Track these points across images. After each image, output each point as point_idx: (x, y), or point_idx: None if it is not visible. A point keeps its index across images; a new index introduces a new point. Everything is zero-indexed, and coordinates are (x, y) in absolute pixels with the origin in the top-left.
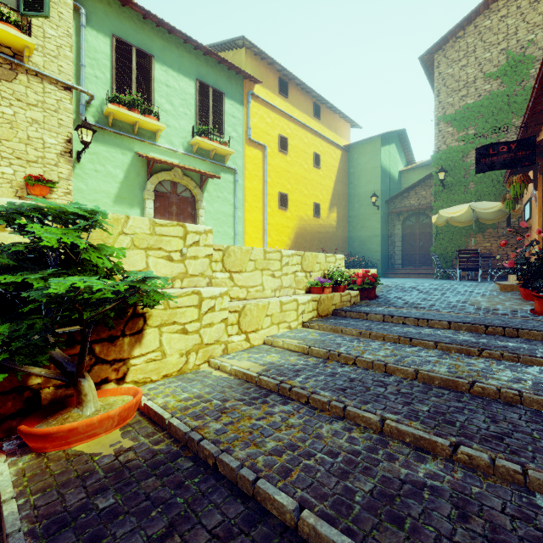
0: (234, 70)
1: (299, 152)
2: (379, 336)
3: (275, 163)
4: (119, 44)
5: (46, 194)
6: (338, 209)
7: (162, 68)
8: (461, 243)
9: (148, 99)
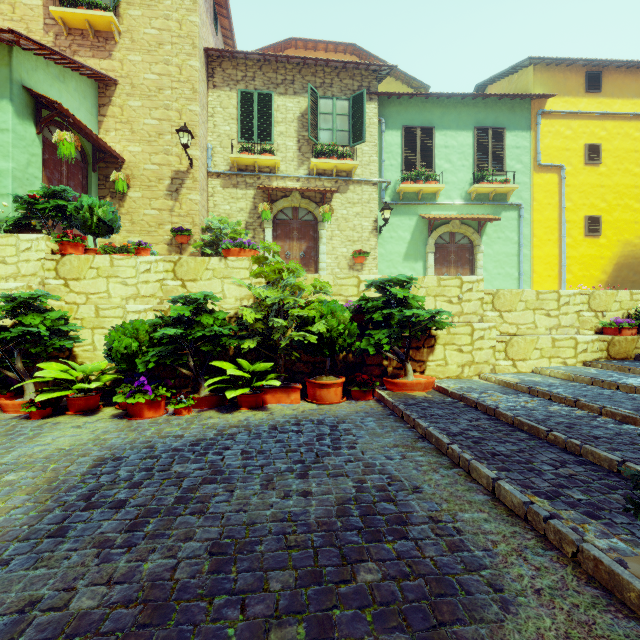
0: (518, 97)
1: (623, 154)
2: None
3: (578, 181)
4: (407, 131)
5: (363, 262)
6: None
7: (441, 133)
8: None
9: (429, 166)
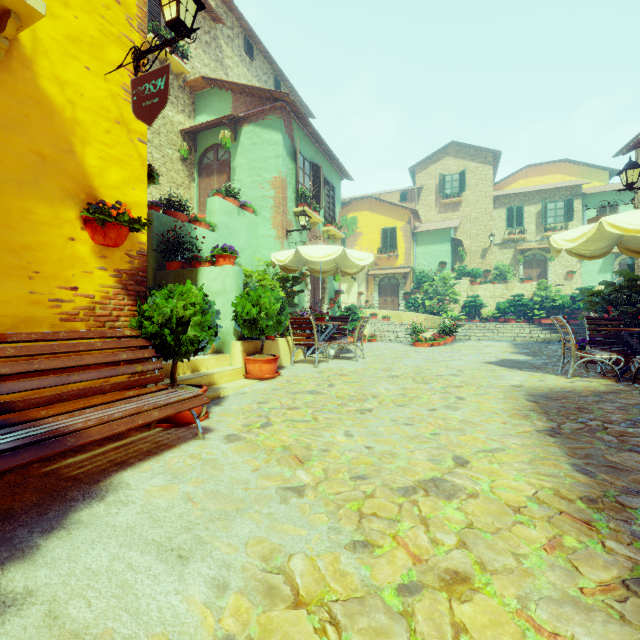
0: None
1: None
2: None
3: None
4: (600, 209)
5: (572, 276)
6: None
7: (623, 206)
8: None
9: None
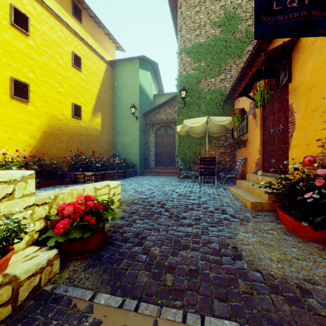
0: None
1: (51, 42)
2: None
3: (3, 37)
4: None
5: None
6: (102, 115)
7: None
8: (196, 150)
9: None
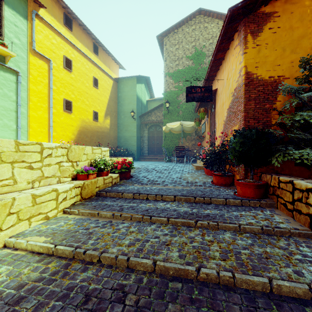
0: None
1: (82, 73)
2: (128, 216)
3: (60, 76)
4: None
5: None
6: (110, 117)
7: None
8: (176, 143)
9: None
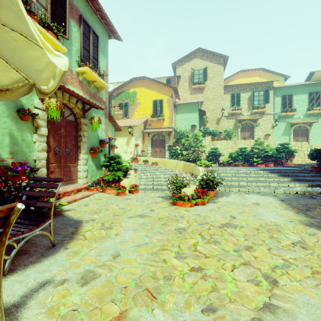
0: None
1: None
2: None
3: None
4: (283, 97)
5: (268, 137)
6: None
7: (295, 96)
8: None
9: (291, 106)
